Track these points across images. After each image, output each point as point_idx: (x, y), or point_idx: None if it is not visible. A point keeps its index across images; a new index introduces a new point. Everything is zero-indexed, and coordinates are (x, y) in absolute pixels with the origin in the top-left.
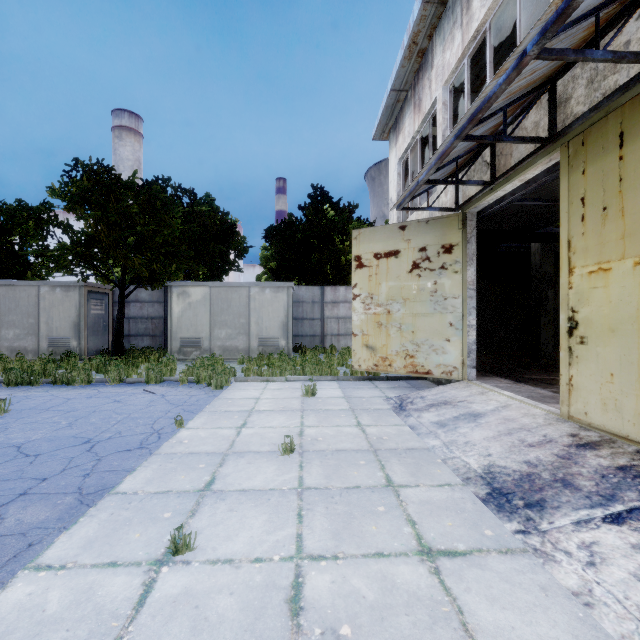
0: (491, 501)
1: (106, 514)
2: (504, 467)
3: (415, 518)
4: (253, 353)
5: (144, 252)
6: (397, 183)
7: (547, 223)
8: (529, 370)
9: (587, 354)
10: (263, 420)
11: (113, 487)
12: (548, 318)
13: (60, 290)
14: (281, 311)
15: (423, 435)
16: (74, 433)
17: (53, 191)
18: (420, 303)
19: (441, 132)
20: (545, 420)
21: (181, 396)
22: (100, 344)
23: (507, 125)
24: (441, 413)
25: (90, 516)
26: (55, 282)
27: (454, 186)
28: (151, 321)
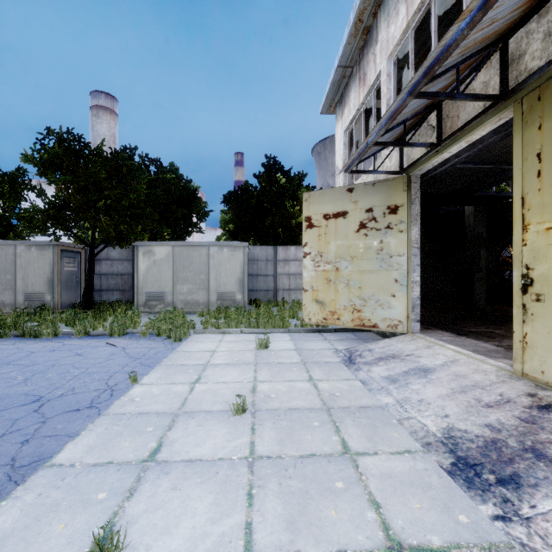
0: (458, 474)
1: (33, 495)
2: (465, 431)
3: (378, 498)
4: (212, 306)
5: (112, 214)
6: (343, 152)
7: (484, 186)
8: (466, 323)
9: (544, 312)
10: (217, 374)
11: (50, 457)
12: (481, 275)
13: (35, 249)
14: (238, 268)
15: (375, 391)
16: (26, 390)
17: (25, 157)
18: (367, 261)
19: (385, 101)
20: (497, 377)
21: (141, 349)
22: (73, 298)
23: (454, 88)
24: (390, 367)
25: (14, 498)
26: (30, 242)
27: (398, 151)
28: (121, 277)
